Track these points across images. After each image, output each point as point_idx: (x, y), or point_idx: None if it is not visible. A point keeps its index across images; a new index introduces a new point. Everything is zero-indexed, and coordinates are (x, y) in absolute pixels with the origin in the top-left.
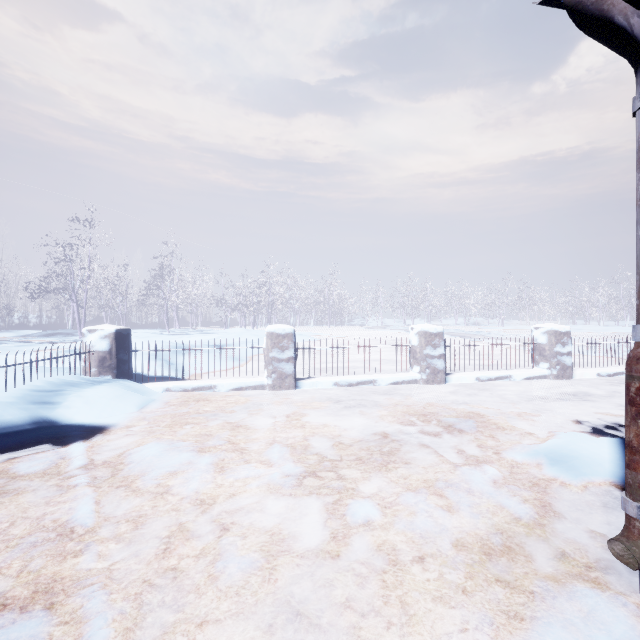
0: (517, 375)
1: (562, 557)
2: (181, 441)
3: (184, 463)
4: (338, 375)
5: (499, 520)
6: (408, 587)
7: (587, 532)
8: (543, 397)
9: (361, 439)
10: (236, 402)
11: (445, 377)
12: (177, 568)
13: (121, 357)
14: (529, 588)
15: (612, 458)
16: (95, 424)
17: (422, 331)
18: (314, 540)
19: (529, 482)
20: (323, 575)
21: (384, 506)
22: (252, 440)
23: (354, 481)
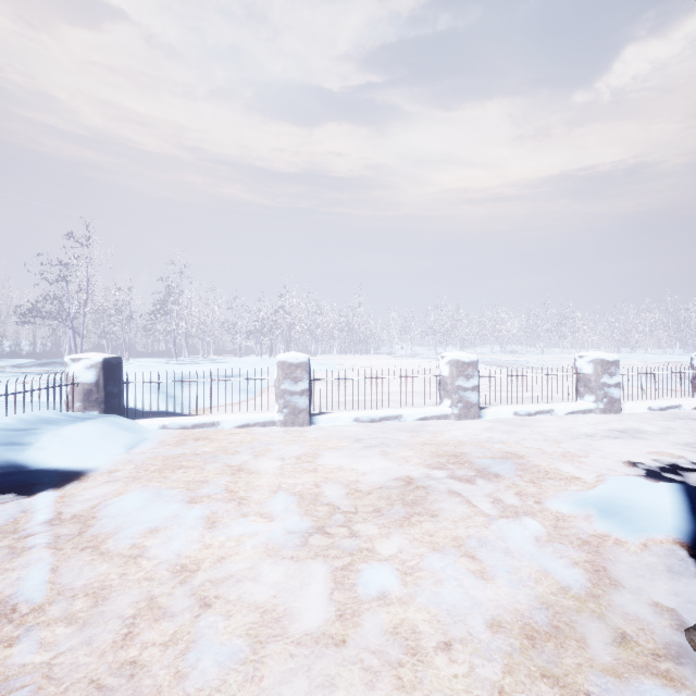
0: (560, 409)
1: (623, 641)
2: (170, 489)
3: (169, 517)
4: (360, 409)
5: (543, 590)
6: (430, 687)
7: (651, 606)
8: (589, 434)
9: (381, 486)
10: (241, 441)
11: (479, 412)
12: (137, 662)
13: (110, 390)
14: (584, 687)
15: (674, 509)
16: (72, 468)
17: (453, 360)
18: (316, 619)
19: (578, 539)
20: (323, 670)
21: (404, 572)
22: (254, 487)
23: (370, 539)
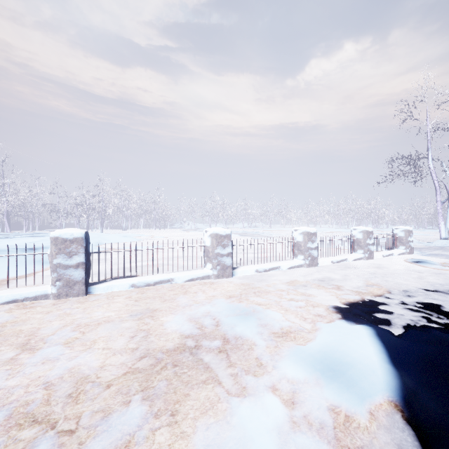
0: (284, 266)
1: None
2: None
3: None
4: (142, 274)
5: None
6: None
7: None
8: (303, 284)
9: (127, 371)
10: None
11: (232, 271)
12: None
13: None
14: None
15: (380, 362)
16: None
17: (214, 233)
18: None
19: (315, 421)
20: None
21: None
22: None
23: None
